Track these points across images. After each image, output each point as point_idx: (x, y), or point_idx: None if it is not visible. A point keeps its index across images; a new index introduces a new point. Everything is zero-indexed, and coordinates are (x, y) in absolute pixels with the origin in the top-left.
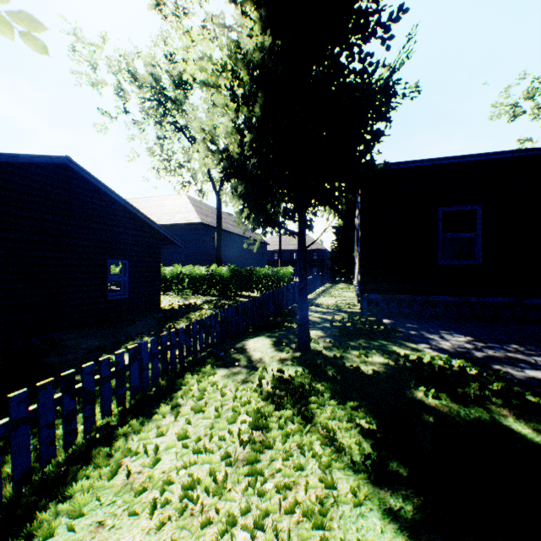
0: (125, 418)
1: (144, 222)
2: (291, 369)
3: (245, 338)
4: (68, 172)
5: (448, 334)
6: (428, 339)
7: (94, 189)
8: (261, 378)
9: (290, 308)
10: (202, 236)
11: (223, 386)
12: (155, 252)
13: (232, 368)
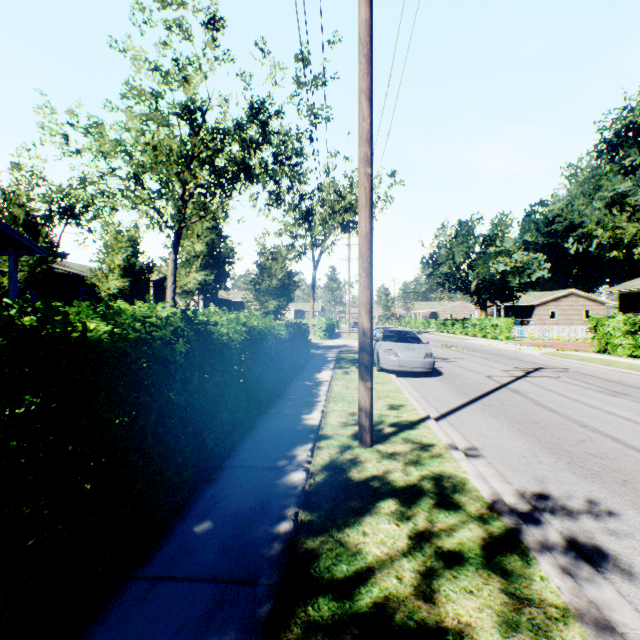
0: None
1: None
2: None
3: None
4: None
5: None
6: None
7: None
8: None
9: None
10: None
11: None
12: None
13: None
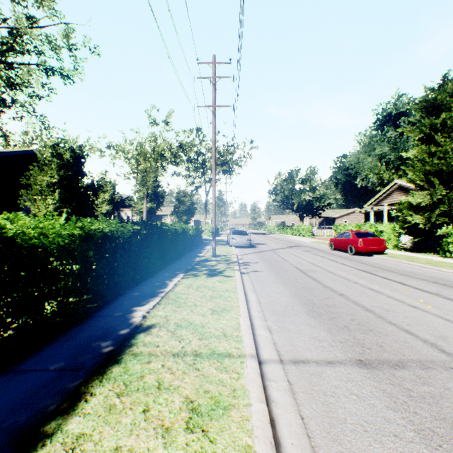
0: None
1: None
2: None
3: None
4: None
5: None
6: None
7: None
8: None
9: None
10: None
11: None
12: None
13: None
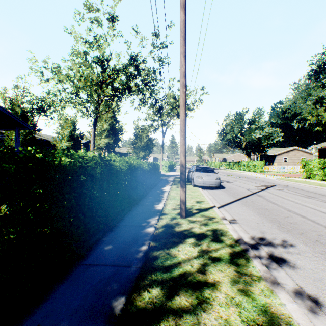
0: None
1: None
2: None
3: None
4: None
5: None
6: None
7: None
8: None
9: None
10: None
11: None
12: None
13: None
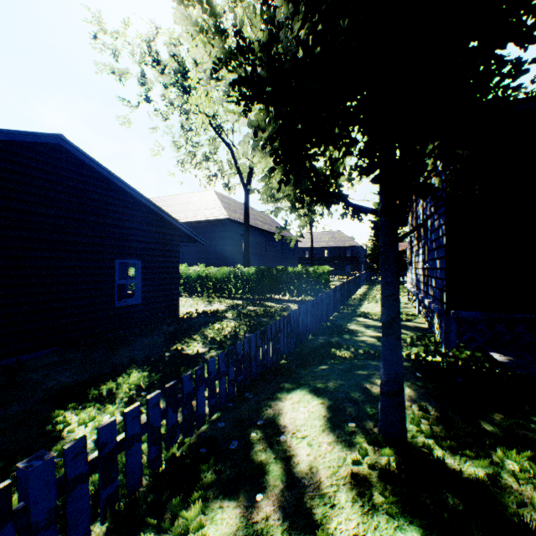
0: None
1: (160, 216)
2: None
3: (276, 390)
4: (66, 155)
5: None
6: None
7: (98, 177)
8: None
9: (331, 319)
10: (229, 233)
11: None
12: (174, 250)
13: (249, 509)
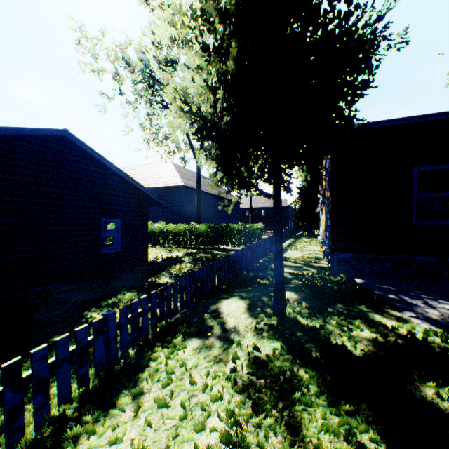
0: (83, 405)
1: (134, 186)
2: (267, 344)
3: (219, 298)
4: (68, 143)
5: (432, 299)
6: (412, 305)
7: (90, 158)
8: (235, 358)
9: (261, 261)
10: (185, 197)
11: (193, 367)
12: (143, 211)
13: (205, 339)
